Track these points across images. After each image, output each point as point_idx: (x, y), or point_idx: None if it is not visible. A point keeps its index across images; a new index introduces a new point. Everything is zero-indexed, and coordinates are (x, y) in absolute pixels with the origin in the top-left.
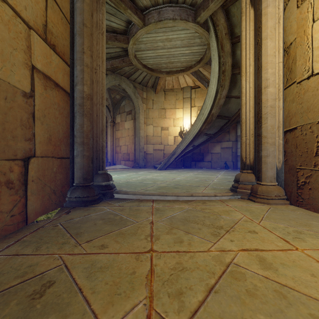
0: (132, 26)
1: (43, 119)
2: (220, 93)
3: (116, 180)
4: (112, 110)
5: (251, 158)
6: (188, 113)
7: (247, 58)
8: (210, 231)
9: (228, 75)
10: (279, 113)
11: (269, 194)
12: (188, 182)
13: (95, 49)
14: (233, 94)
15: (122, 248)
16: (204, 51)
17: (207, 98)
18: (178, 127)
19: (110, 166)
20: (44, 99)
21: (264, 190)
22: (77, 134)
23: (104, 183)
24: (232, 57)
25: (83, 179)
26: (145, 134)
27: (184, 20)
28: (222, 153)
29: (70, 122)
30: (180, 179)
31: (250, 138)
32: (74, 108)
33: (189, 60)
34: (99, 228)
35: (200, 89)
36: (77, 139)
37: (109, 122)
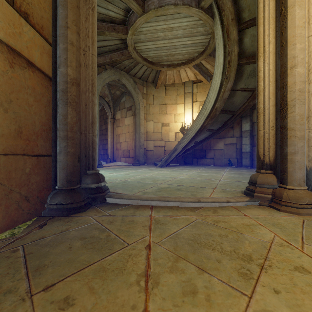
0: (131, 14)
1: (8, 106)
2: (225, 85)
3: (113, 179)
4: (113, 106)
5: (271, 156)
6: (190, 109)
7: (266, 35)
8: (235, 266)
9: (234, 65)
10: (309, 100)
11: (299, 201)
12: (192, 182)
13: (83, 27)
14: (238, 86)
15: (96, 308)
16: (207, 41)
17: (210, 92)
18: (179, 123)
19: (110, 162)
20: (10, 80)
21: (291, 196)
22: (60, 126)
23: (94, 185)
24: (239, 46)
25: (67, 181)
26: (146, 131)
27: (186, 5)
28: (225, 150)
29: (51, 113)
30: (183, 178)
31: (270, 132)
32: (57, 96)
33: (191, 52)
34: (73, 257)
35: (202, 83)
36: (60, 132)
37: (109, 118)
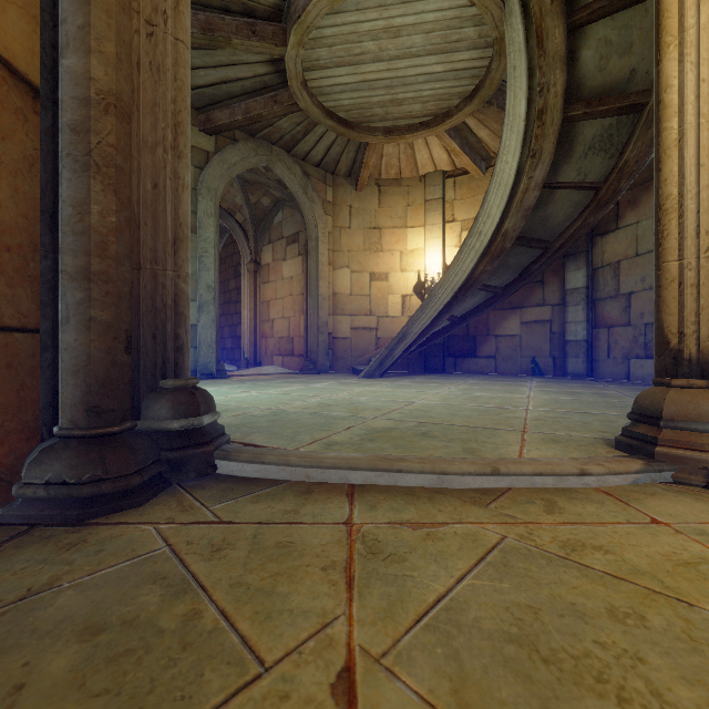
0: None
1: None
2: (528, 175)
3: (248, 405)
4: (254, 234)
5: (706, 336)
6: (438, 239)
7: None
8: None
9: (553, 121)
10: None
11: None
12: (455, 414)
13: None
14: (561, 178)
15: None
16: (484, 66)
17: (491, 191)
18: (411, 272)
19: (248, 368)
20: None
21: None
22: (64, 239)
23: (180, 422)
24: (567, 70)
25: (88, 412)
26: (332, 291)
27: None
28: (525, 336)
29: (39, 198)
30: (428, 403)
31: (702, 264)
32: (57, 147)
33: (444, 94)
34: None
35: (468, 178)
36: (64, 258)
37: (246, 263)
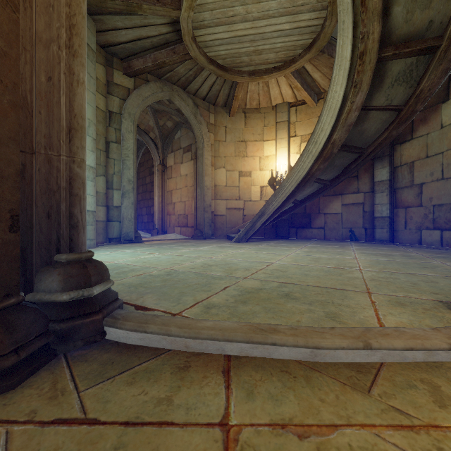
0: None
1: None
2: (351, 100)
3: (150, 265)
4: (161, 146)
5: None
6: (285, 148)
7: None
8: None
9: (371, 60)
10: None
11: None
12: (306, 275)
13: None
14: (374, 102)
15: None
16: (320, 24)
17: (324, 113)
18: (267, 171)
19: (158, 235)
20: None
21: None
22: None
23: (69, 294)
24: (382, 22)
25: None
26: (213, 184)
27: None
28: (345, 214)
29: None
30: (284, 263)
31: None
32: None
33: (291, 46)
34: None
35: (305, 106)
36: None
37: (156, 165)
